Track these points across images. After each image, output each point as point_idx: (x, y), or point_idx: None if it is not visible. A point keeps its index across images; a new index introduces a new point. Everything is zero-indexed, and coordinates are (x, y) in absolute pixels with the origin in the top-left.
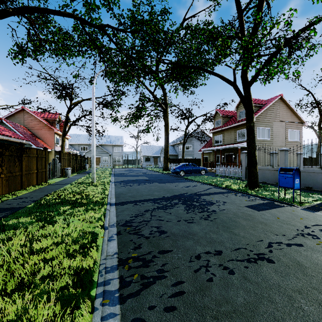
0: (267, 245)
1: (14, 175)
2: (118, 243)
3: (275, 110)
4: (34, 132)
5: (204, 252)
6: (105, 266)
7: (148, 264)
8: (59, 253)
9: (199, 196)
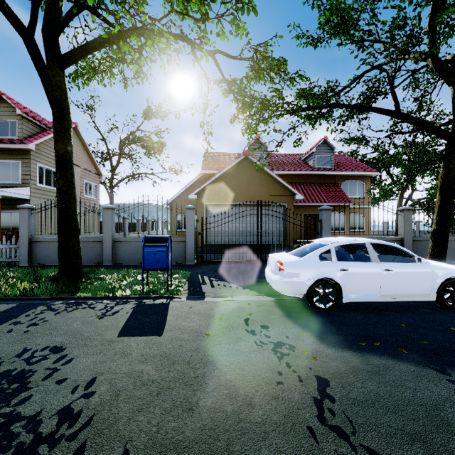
0: (336, 434)
1: None
2: None
3: None
4: None
5: None
6: None
7: None
8: None
9: None
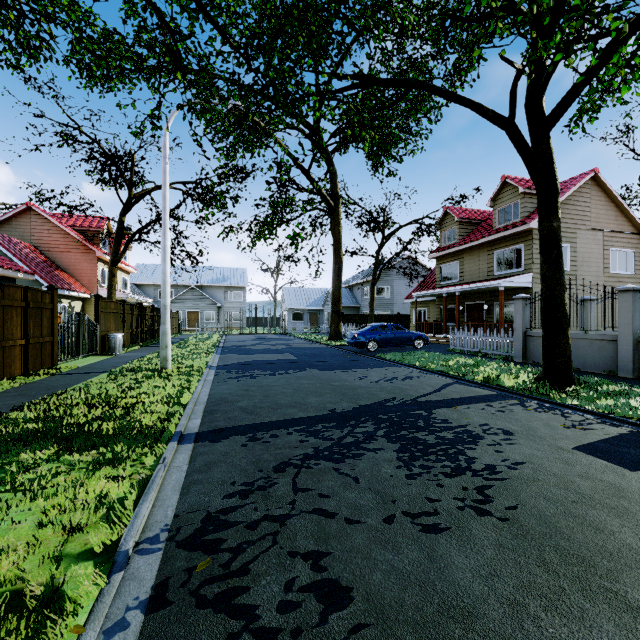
0: None
1: None
2: None
3: (582, 204)
4: (54, 257)
5: None
6: None
7: None
8: None
9: (428, 410)
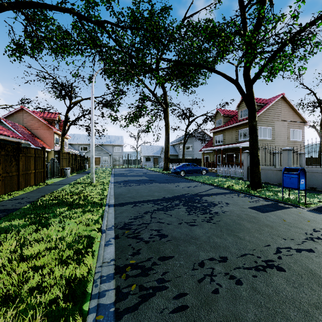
0: (276, 250)
1: (10, 175)
2: (116, 248)
3: (277, 109)
4: (34, 132)
5: (207, 258)
6: (100, 274)
7: (147, 272)
8: (50, 260)
9: (200, 197)
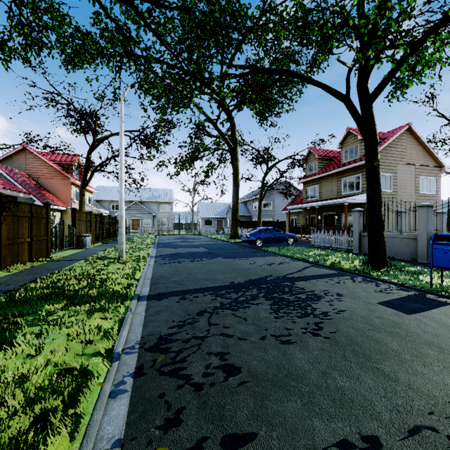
0: None
1: None
2: (132, 405)
3: (401, 147)
4: (42, 182)
5: (334, 442)
6: None
7: None
8: None
9: (292, 282)
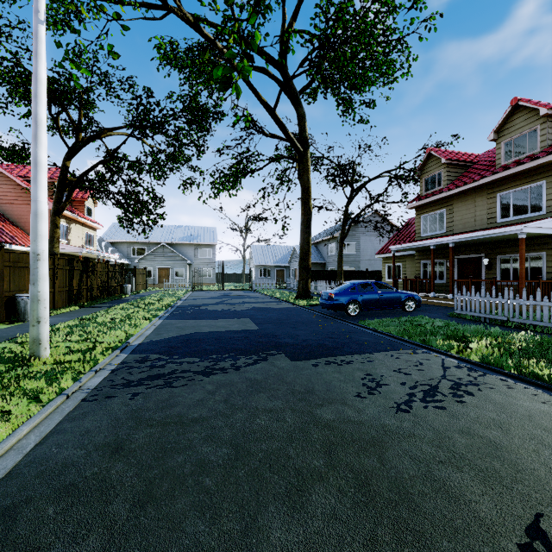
0: None
1: None
2: None
3: None
4: (4, 210)
5: None
6: None
7: None
8: None
9: None
